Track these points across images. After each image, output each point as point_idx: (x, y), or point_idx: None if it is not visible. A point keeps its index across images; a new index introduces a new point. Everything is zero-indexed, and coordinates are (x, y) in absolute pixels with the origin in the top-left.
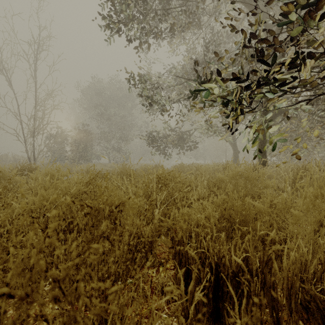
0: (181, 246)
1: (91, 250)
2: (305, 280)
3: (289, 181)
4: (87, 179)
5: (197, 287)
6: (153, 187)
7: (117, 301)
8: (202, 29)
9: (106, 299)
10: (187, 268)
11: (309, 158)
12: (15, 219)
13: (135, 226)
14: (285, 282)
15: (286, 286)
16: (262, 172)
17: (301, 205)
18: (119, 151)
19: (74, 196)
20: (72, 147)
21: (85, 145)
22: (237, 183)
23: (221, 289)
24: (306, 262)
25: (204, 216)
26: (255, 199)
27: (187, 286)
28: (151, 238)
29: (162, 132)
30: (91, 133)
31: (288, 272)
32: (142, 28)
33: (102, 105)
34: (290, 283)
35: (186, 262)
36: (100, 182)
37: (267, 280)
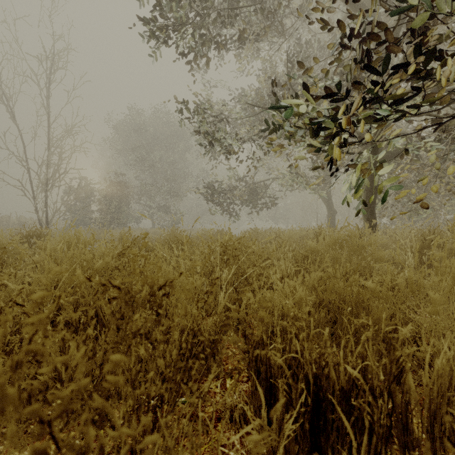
0: (259, 348)
1: (108, 366)
2: (454, 402)
3: (411, 252)
4: (121, 249)
5: (285, 411)
6: (216, 260)
7: (162, 436)
8: (284, 37)
9: (145, 434)
10: (269, 382)
11: (434, 221)
12: (5, 306)
13: (190, 317)
14: (425, 406)
15: (428, 412)
16: (374, 239)
17: (442, 285)
18: (167, 211)
19: (100, 273)
20: (101, 205)
21: (118, 203)
22: (337, 254)
23: (323, 416)
24: (451, 372)
25: (293, 302)
26: (363, 278)
27: (269, 410)
28: (214, 337)
29: (227, 184)
30: (128, 186)
31: (431, 391)
32: (200, 35)
33: (143, 146)
34: (434, 407)
35: (268, 372)
36: (138, 252)
37: (396, 403)
